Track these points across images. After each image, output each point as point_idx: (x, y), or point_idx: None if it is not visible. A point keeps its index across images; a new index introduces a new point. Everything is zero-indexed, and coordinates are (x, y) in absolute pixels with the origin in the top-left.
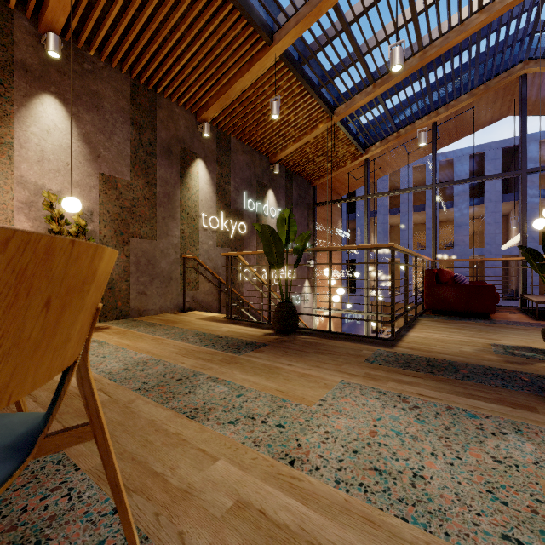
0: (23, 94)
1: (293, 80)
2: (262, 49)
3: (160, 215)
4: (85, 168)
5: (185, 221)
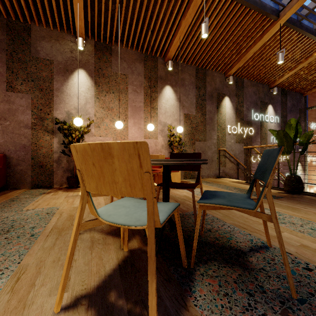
0: (160, 88)
1: (292, 33)
2: (270, 24)
3: (207, 129)
4: (179, 112)
5: (219, 131)
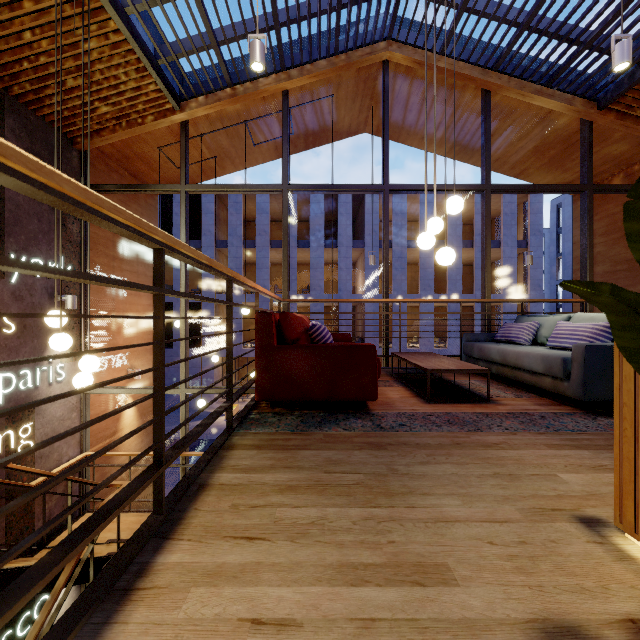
0: None
1: None
2: None
3: None
4: None
5: None
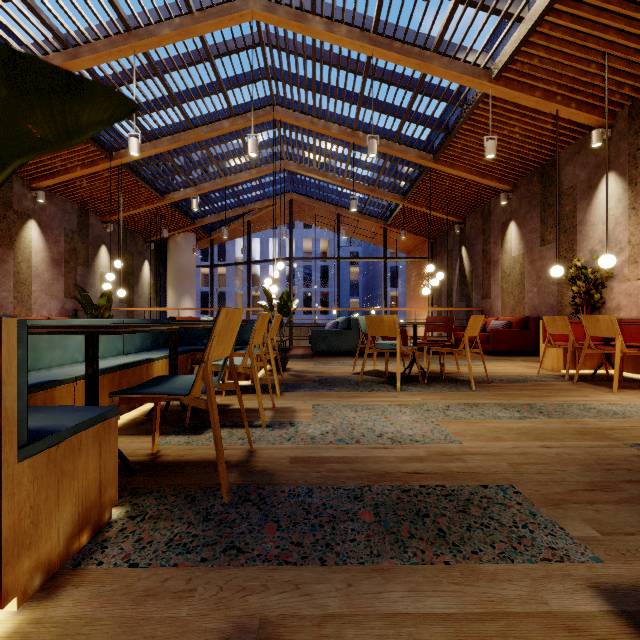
0: None
1: None
2: None
3: None
4: None
5: None
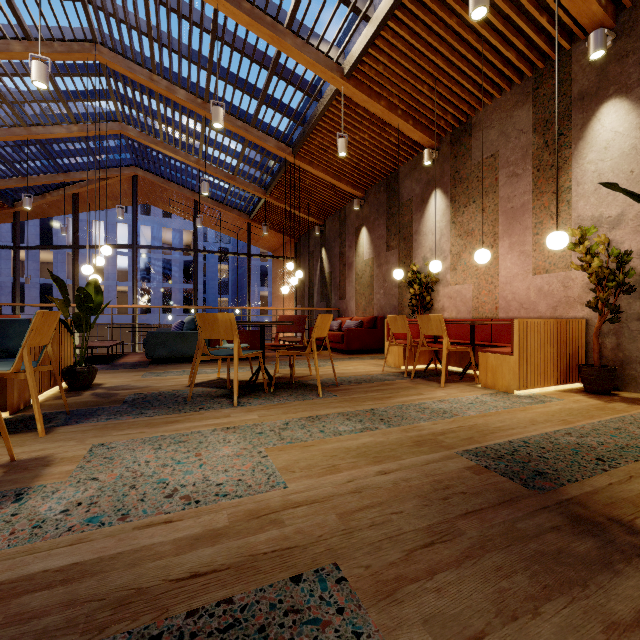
0: (580, 127)
1: None
2: None
3: None
4: None
5: None
